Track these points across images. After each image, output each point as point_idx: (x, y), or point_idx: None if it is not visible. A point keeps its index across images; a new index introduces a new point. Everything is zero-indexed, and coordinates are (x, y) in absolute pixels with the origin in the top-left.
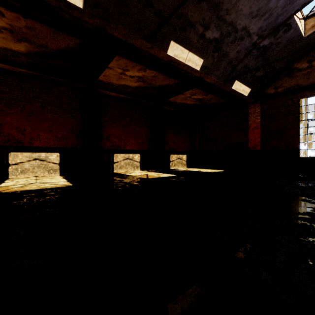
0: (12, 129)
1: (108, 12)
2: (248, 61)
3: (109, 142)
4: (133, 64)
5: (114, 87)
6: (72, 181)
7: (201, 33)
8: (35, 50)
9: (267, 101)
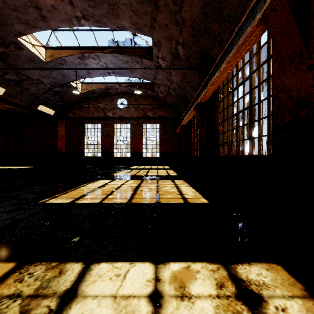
0: None
1: None
2: (48, 96)
3: None
4: None
5: None
6: None
7: (1, 74)
8: None
9: (68, 120)
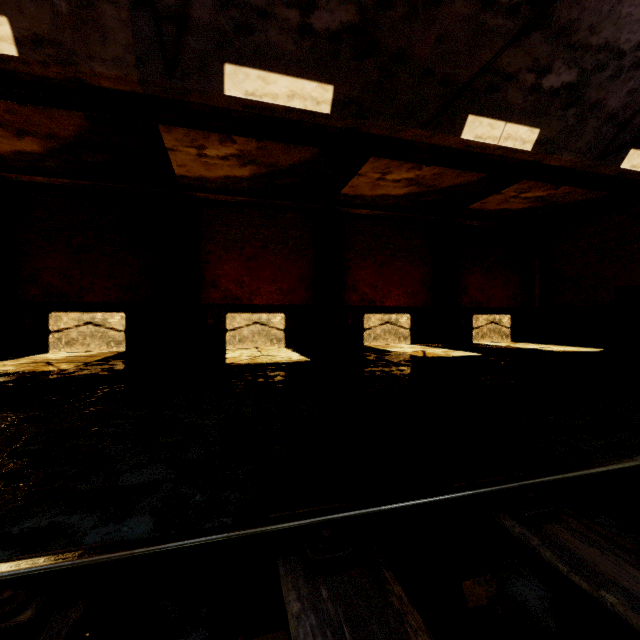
0: (230, 281)
1: (364, 106)
2: None
3: (355, 295)
4: (399, 162)
5: (365, 201)
6: (308, 355)
7: (531, 84)
8: (261, 172)
9: None
